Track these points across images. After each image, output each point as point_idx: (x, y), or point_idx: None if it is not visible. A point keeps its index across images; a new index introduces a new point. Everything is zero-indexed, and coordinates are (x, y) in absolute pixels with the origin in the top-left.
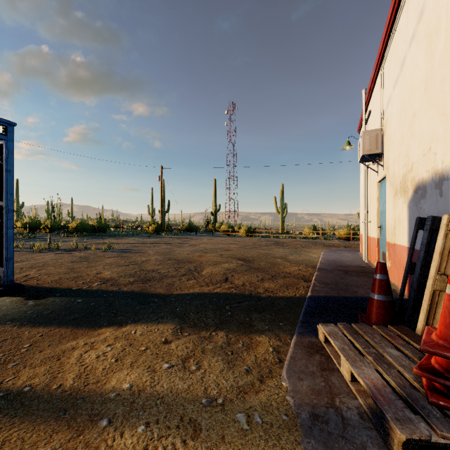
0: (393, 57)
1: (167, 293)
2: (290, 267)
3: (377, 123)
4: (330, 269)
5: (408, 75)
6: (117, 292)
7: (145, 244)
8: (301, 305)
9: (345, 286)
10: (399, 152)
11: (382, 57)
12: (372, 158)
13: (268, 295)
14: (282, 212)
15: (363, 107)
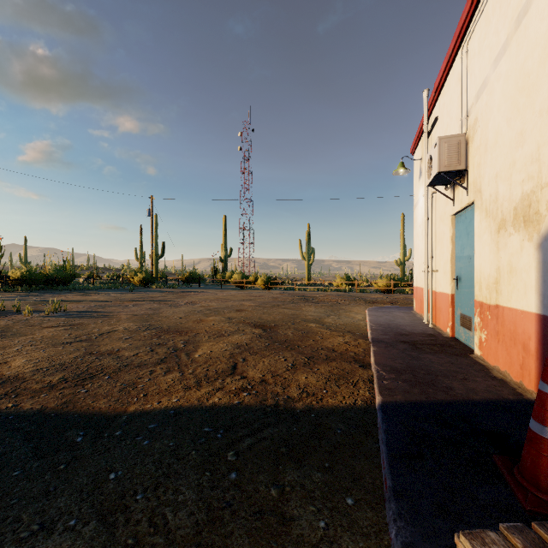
0: (493, 16)
1: (115, 410)
2: (331, 338)
3: (451, 131)
4: (389, 341)
5: (541, 25)
6: (1, 417)
7: (120, 302)
8: (373, 430)
9: (428, 375)
10: (510, 160)
11: (466, 28)
12: (448, 179)
13: (308, 405)
14: (308, 259)
15: (424, 115)
